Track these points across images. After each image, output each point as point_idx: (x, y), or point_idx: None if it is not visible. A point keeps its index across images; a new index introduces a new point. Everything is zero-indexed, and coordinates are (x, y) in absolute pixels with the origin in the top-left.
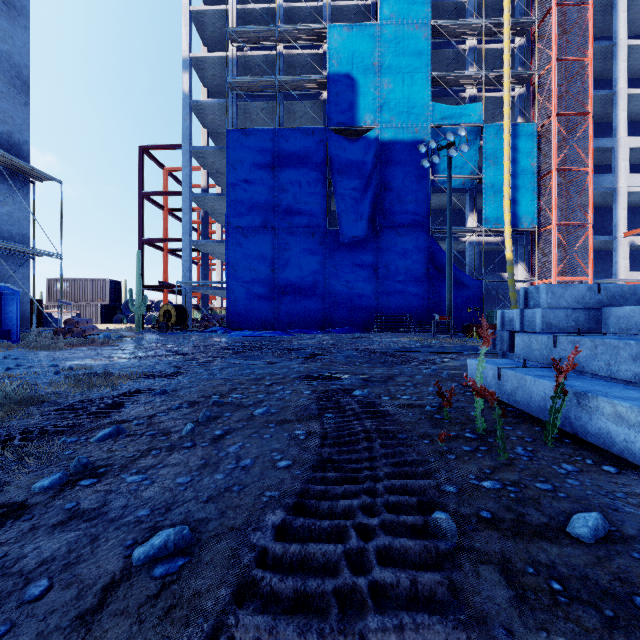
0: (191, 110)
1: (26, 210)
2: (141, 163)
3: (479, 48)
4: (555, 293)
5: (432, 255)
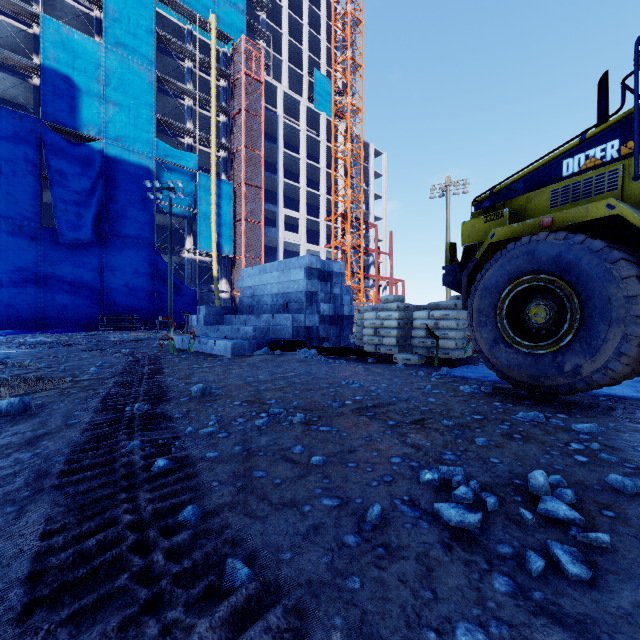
0: None
1: None
2: None
3: (195, 109)
4: (209, 309)
5: (157, 266)
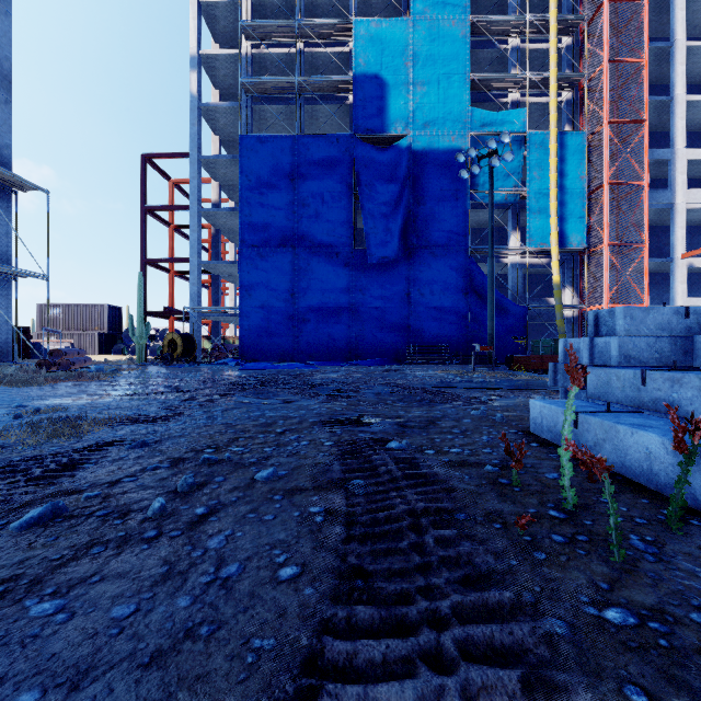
0: (200, 114)
1: (7, 224)
2: (143, 173)
3: (522, 48)
4: (635, 318)
5: (471, 278)
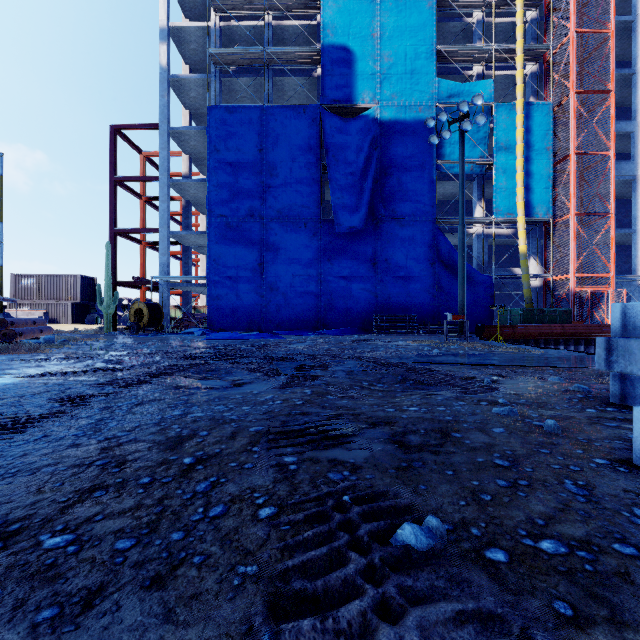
0: (169, 86)
1: None
2: (113, 144)
3: (488, 21)
4: None
5: (437, 248)
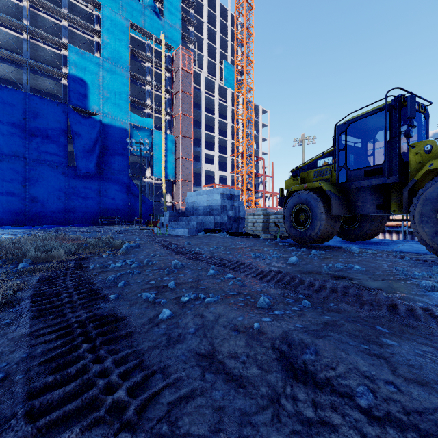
0: None
1: None
2: None
3: (152, 91)
4: (171, 214)
5: (130, 187)
